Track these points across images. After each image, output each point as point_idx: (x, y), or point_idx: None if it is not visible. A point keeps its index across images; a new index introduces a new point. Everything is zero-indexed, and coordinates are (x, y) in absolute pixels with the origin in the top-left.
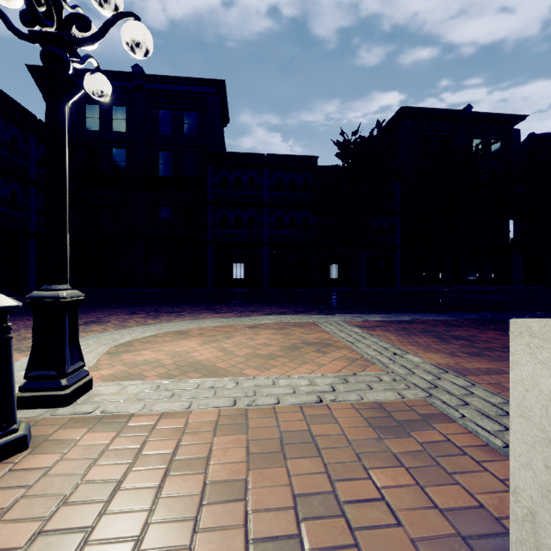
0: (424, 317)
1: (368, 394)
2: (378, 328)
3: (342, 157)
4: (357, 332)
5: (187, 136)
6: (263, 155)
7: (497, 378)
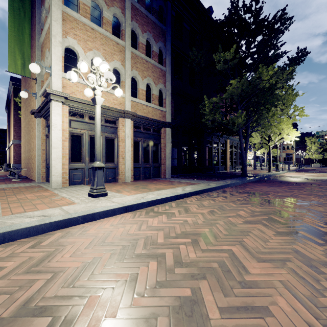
0: None
1: None
2: None
3: None
4: None
5: None
6: (4, 129)
7: None
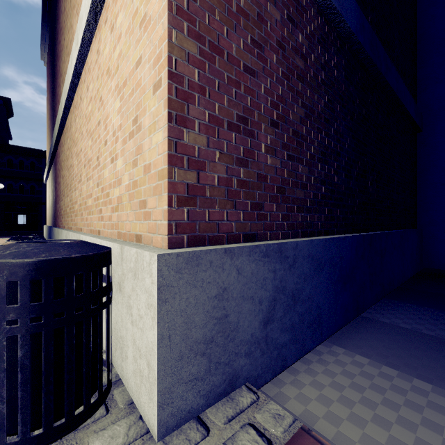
0: None
1: None
2: None
3: None
4: None
5: None
6: (41, 150)
7: None
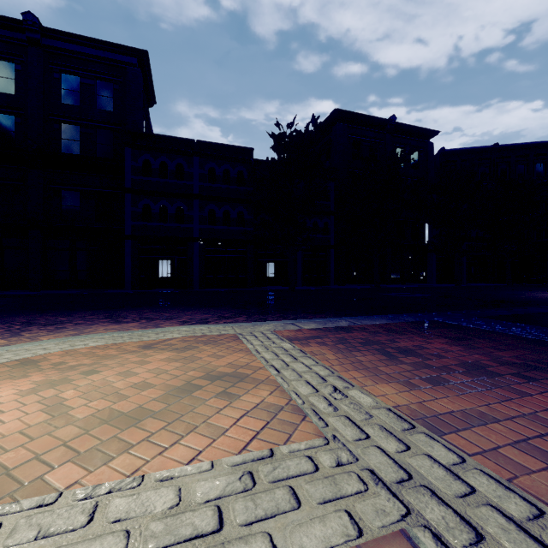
0: (361, 321)
1: (291, 531)
2: (313, 340)
3: (277, 150)
4: (287, 349)
5: (100, 110)
6: (192, 141)
7: (482, 432)
